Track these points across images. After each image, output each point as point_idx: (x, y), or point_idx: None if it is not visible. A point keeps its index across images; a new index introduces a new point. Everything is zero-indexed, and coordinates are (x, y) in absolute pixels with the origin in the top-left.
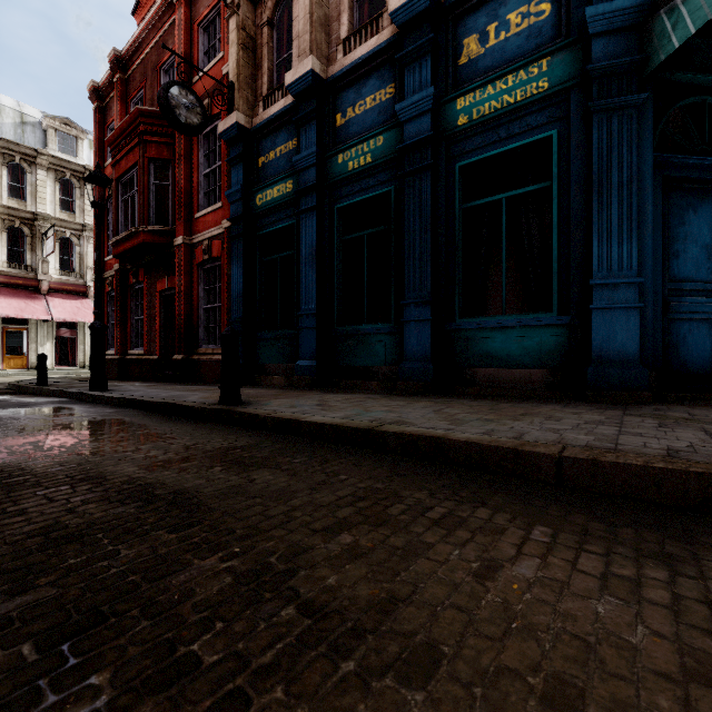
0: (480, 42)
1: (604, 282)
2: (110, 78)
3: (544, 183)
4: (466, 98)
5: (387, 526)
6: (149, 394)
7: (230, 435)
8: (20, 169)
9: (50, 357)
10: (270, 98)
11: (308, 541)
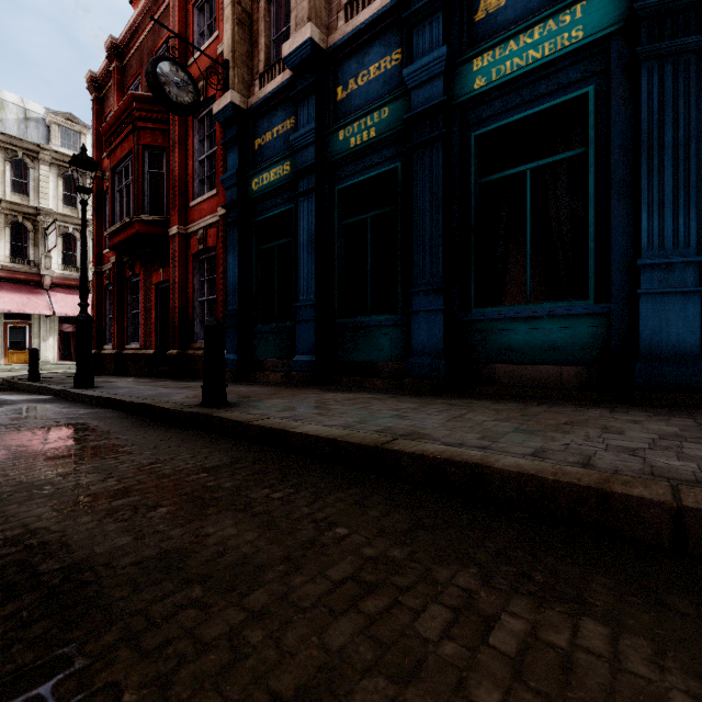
0: None
1: (656, 261)
2: (107, 67)
3: (577, 149)
4: (484, 57)
5: (424, 683)
6: (133, 392)
7: (203, 448)
8: (23, 165)
9: (53, 352)
10: (267, 76)
11: None
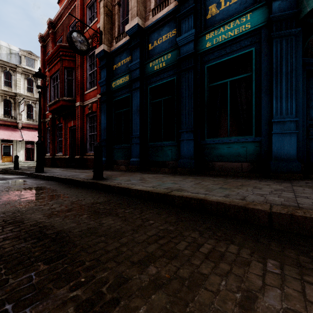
0: (216, 7)
1: (279, 120)
2: (48, 32)
3: (248, 73)
4: (210, 34)
5: (177, 259)
6: (62, 174)
7: (96, 195)
8: (9, 73)
9: (22, 157)
10: (119, 38)
11: (128, 272)
